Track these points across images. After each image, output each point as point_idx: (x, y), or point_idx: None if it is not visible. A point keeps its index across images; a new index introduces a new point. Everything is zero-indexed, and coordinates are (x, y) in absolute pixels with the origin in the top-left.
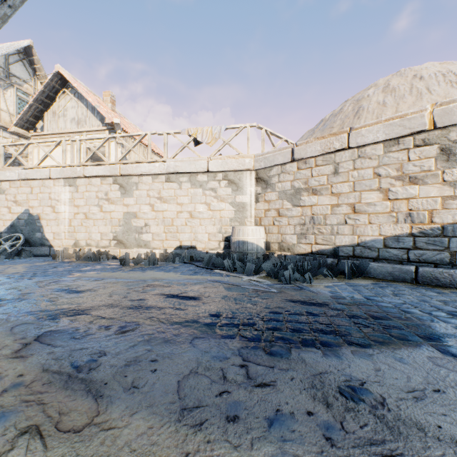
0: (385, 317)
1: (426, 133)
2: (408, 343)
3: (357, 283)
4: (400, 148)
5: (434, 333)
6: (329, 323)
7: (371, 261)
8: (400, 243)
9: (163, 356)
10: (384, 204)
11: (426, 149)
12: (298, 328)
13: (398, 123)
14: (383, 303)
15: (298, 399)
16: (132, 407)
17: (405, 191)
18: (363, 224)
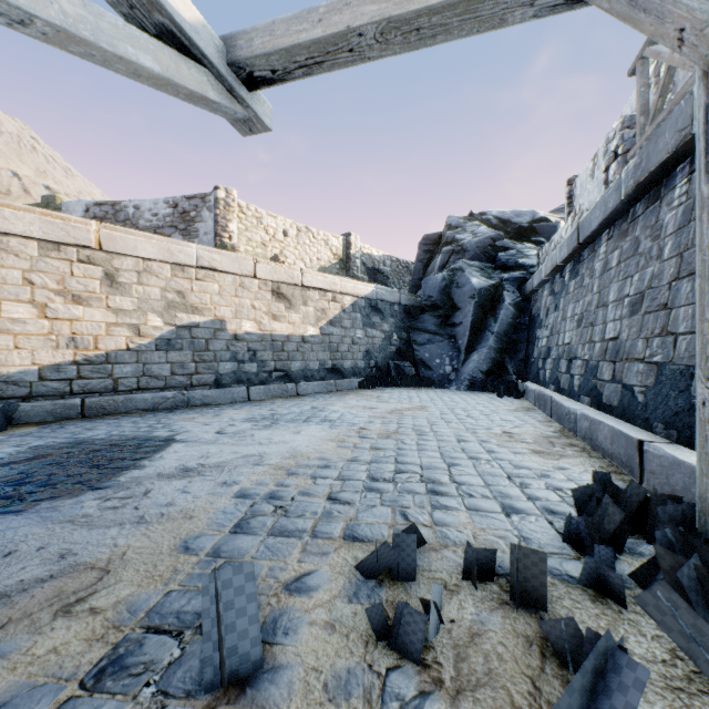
0: (121, 442)
1: (92, 251)
2: (164, 446)
3: (22, 432)
4: (63, 257)
5: (164, 437)
6: (93, 460)
7: (21, 402)
8: (63, 374)
9: (8, 548)
10: (41, 323)
11: (92, 268)
12: (80, 472)
13: (62, 226)
14: (97, 436)
15: (176, 483)
16: (104, 549)
17: (69, 311)
18: (6, 349)
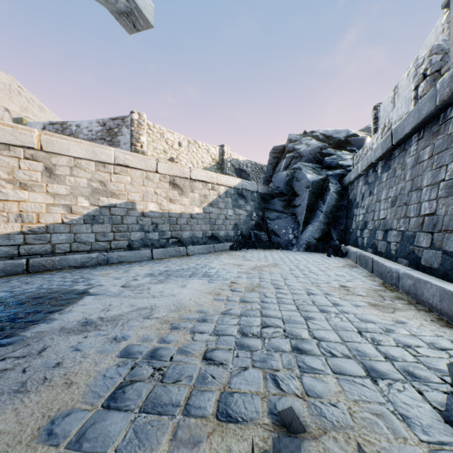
0: (45, 295)
1: (35, 151)
2: (77, 299)
3: None
4: (12, 155)
5: (80, 291)
6: (14, 313)
7: None
8: (12, 241)
9: None
10: None
11: (35, 164)
12: None
13: (11, 132)
14: (29, 290)
15: (72, 339)
16: None
17: (17, 194)
18: None
